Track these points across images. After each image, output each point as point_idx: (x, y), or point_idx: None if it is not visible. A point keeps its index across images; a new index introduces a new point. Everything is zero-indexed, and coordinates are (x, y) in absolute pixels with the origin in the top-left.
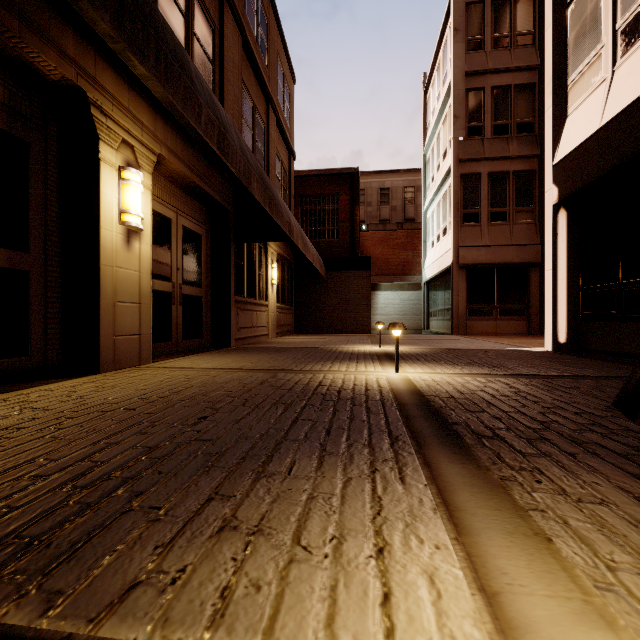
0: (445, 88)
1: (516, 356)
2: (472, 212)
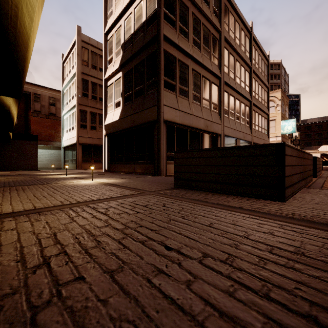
0: (73, 71)
1: (95, 173)
2: (84, 124)
